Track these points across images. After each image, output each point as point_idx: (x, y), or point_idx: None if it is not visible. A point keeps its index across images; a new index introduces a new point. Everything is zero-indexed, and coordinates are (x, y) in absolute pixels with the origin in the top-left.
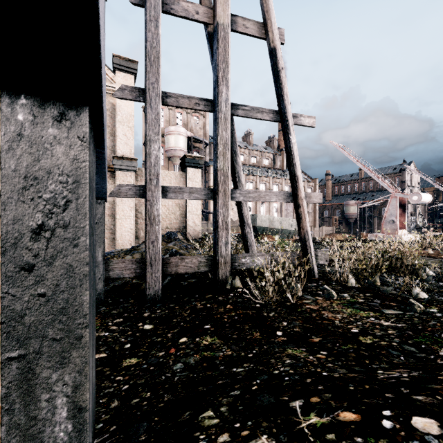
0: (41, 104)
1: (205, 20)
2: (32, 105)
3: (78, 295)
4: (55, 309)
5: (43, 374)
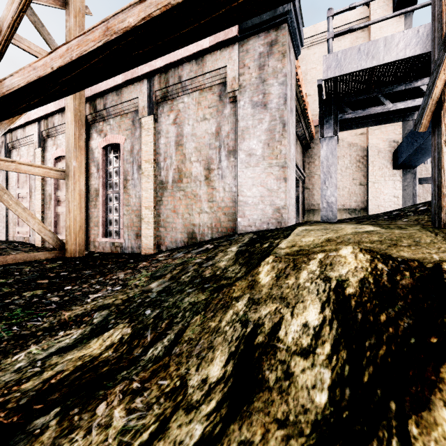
0: (406, 170)
1: None
2: (405, 171)
3: (411, 193)
4: (408, 195)
5: (406, 202)
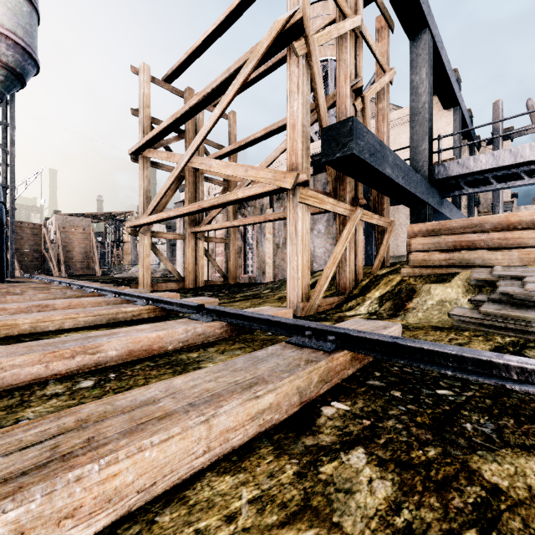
0: None
1: (532, 131)
2: None
3: None
4: None
5: None
